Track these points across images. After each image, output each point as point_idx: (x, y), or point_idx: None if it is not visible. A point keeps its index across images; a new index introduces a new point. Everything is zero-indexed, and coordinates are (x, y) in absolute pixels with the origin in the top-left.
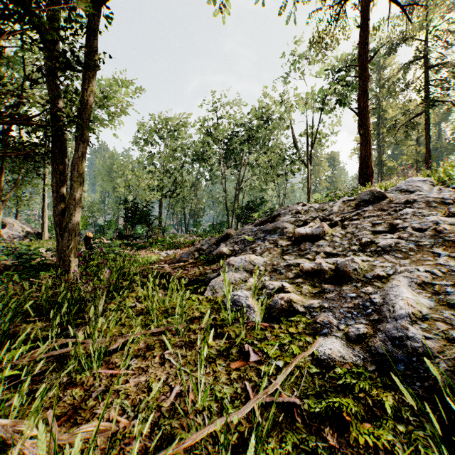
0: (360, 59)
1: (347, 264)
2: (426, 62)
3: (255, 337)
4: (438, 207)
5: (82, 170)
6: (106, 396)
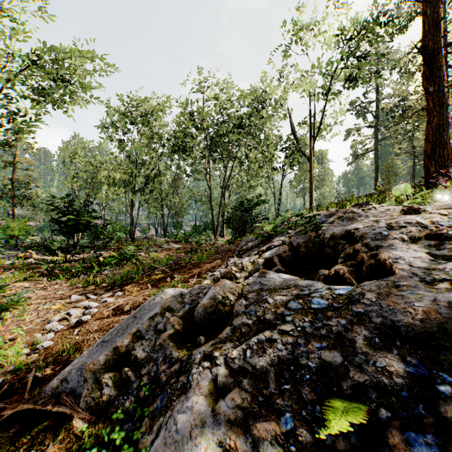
0: None
1: None
2: (443, 40)
3: None
4: None
5: None
6: None
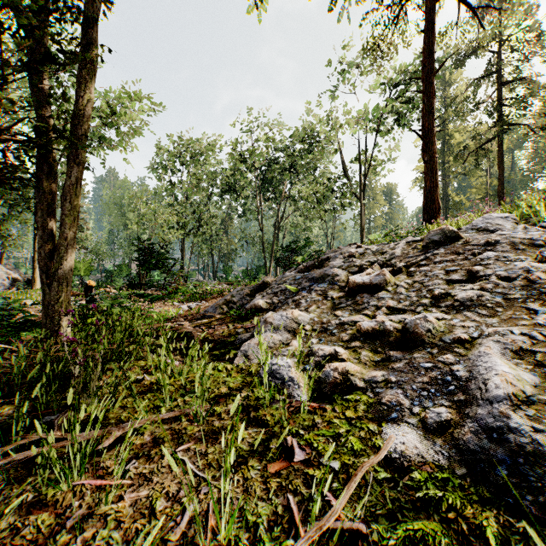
0: (424, 71)
1: (418, 324)
2: (499, 78)
3: (301, 424)
4: (526, 250)
5: (76, 201)
6: (88, 524)
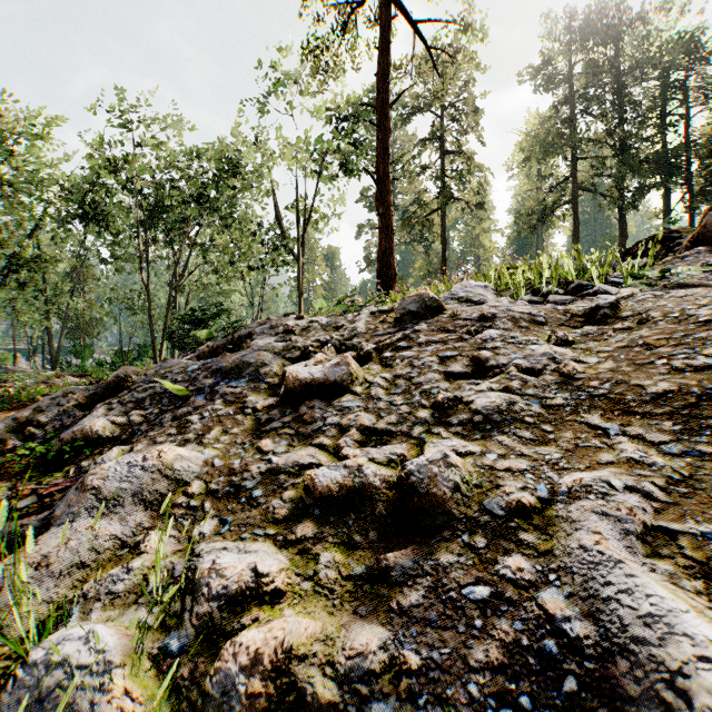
0: (378, 97)
1: (437, 476)
2: (442, 147)
3: None
4: (531, 328)
5: None
6: None
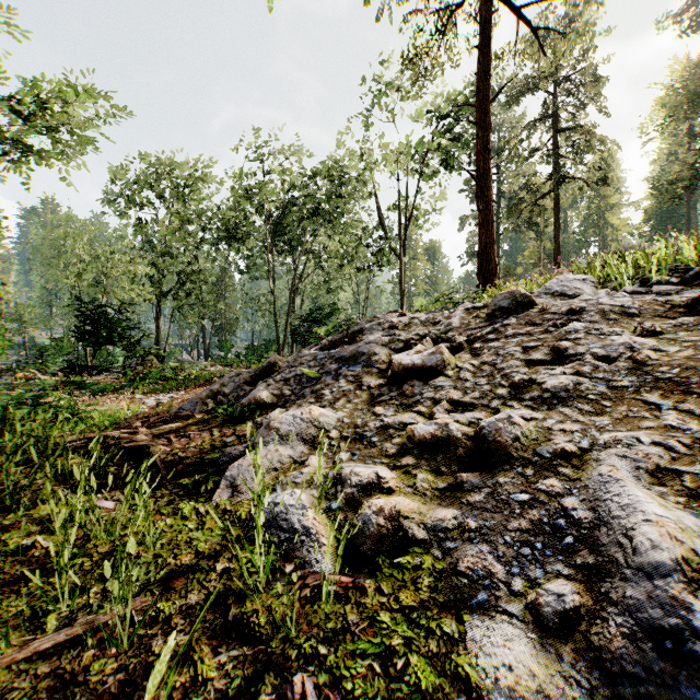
0: (478, 97)
1: (501, 429)
2: (555, 124)
3: (322, 628)
4: (620, 320)
5: None
6: None
